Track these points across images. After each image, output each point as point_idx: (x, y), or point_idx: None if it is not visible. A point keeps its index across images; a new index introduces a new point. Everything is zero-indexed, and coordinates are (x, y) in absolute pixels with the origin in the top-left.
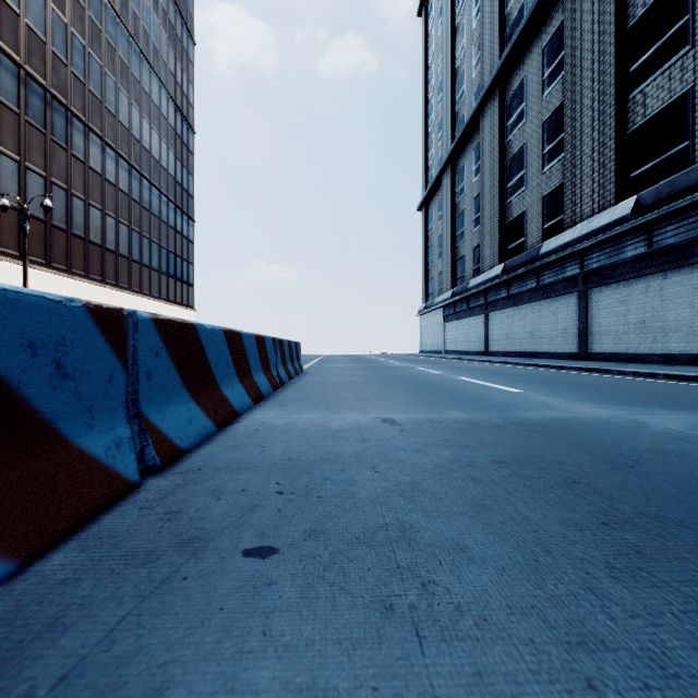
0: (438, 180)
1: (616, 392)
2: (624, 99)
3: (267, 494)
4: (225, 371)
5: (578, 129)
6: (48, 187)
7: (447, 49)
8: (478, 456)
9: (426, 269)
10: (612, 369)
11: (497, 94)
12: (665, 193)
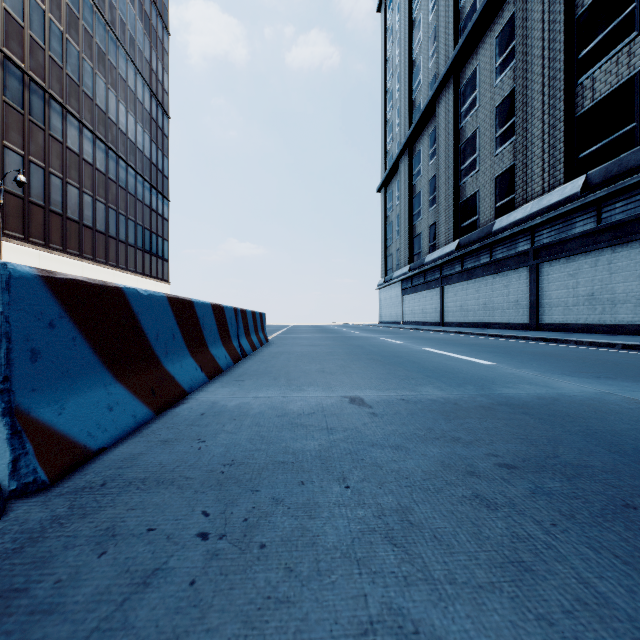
0: (397, 163)
1: (586, 363)
2: (573, 84)
3: (183, 540)
4: (170, 344)
5: (529, 113)
6: (26, 165)
7: (405, 42)
8: (476, 456)
9: (385, 246)
10: (568, 339)
11: (452, 82)
12: (614, 172)
